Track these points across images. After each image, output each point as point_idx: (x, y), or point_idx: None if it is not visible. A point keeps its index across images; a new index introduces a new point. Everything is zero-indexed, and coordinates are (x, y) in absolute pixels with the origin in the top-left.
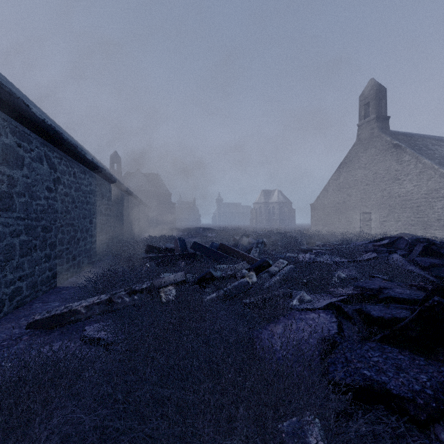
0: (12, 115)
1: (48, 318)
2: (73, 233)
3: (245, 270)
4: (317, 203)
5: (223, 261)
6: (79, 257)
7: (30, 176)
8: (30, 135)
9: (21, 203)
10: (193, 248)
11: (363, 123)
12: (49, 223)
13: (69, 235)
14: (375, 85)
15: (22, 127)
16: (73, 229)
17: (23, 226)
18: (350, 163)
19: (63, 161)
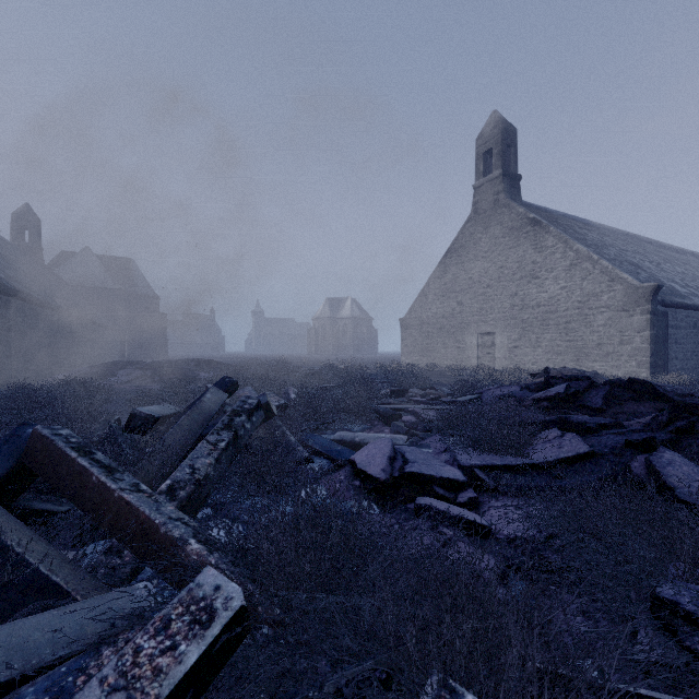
0: None
1: None
2: None
3: None
4: (410, 317)
5: None
6: None
7: None
8: None
9: None
10: None
11: (483, 184)
12: None
13: None
14: (501, 121)
15: None
16: None
17: None
18: (462, 250)
19: None
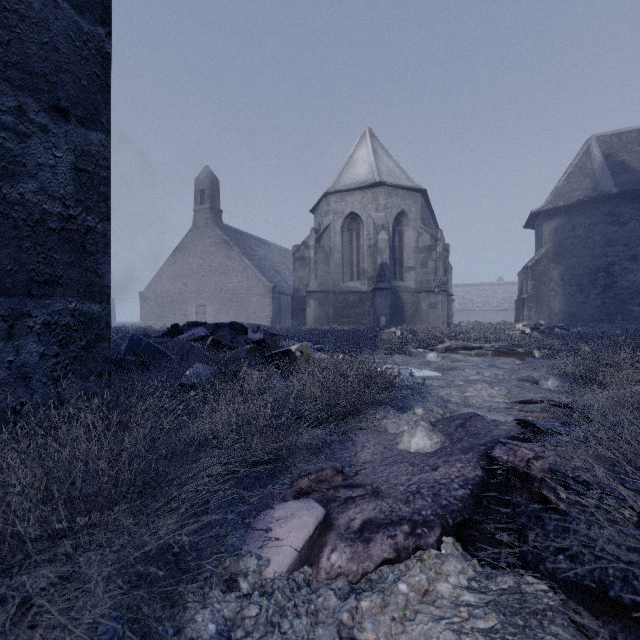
0: None
1: None
2: None
3: None
4: (148, 292)
5: None
6: None
7: None
8: None
9: None
10: None
11: (199, 210)
12: None
13: None
14: (210, 175)
15: None
16: None
17: None
18: (187, 249)
19: None
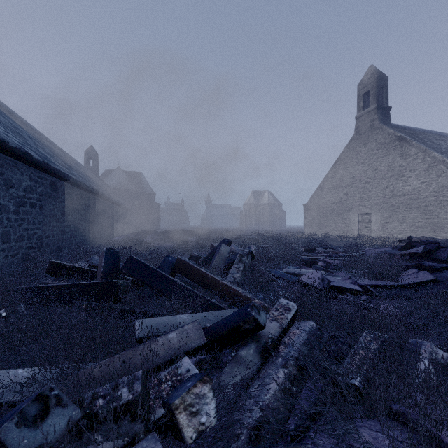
0: None
1: None
2: None
3: (187, 363)
4: (311, 203)
5: (174, 296)
6: None
7: None
8: None
9: None
10: (125, 267)
11: (362, 115)
12: None
13: None
14: (376, 72)
15: None
16: None
17: None
18: (348, 159)
19: None
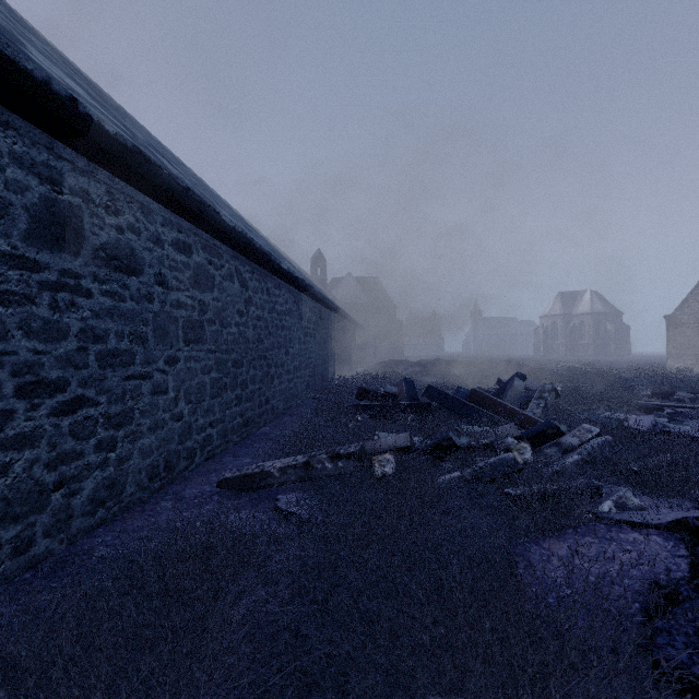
0: (203, 227)
1: (238, 478)
2: (266, 368)
3: (511, 439)
4: (681, 314)
5: (476, 420)
6: (273, 400)
7: (221, 299)
8: (221, 248)
9: (212, 333)
10: (426, 394)
11: None
12: (240, 355)
13: (262, 371)
14: None
15: (213, 239)
16: (267, 363)
17: (214, 361)
18: None
19: (255, 275)
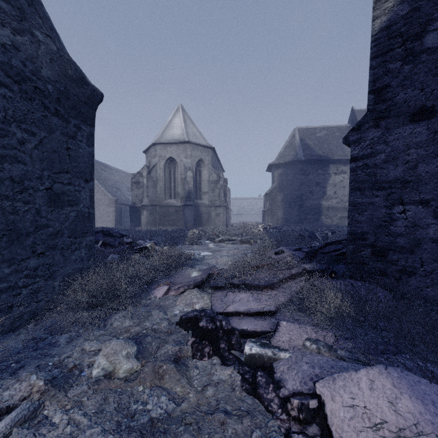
0: None
1: None
2: None
3: None
4: None
5: None
6: None
7: None
8: None
9: None
10: None
11: None
12: None
13: None
14: None
15: None
16: None
17: None
18: None
19: None
